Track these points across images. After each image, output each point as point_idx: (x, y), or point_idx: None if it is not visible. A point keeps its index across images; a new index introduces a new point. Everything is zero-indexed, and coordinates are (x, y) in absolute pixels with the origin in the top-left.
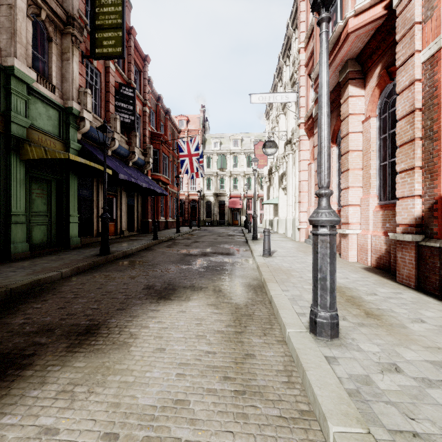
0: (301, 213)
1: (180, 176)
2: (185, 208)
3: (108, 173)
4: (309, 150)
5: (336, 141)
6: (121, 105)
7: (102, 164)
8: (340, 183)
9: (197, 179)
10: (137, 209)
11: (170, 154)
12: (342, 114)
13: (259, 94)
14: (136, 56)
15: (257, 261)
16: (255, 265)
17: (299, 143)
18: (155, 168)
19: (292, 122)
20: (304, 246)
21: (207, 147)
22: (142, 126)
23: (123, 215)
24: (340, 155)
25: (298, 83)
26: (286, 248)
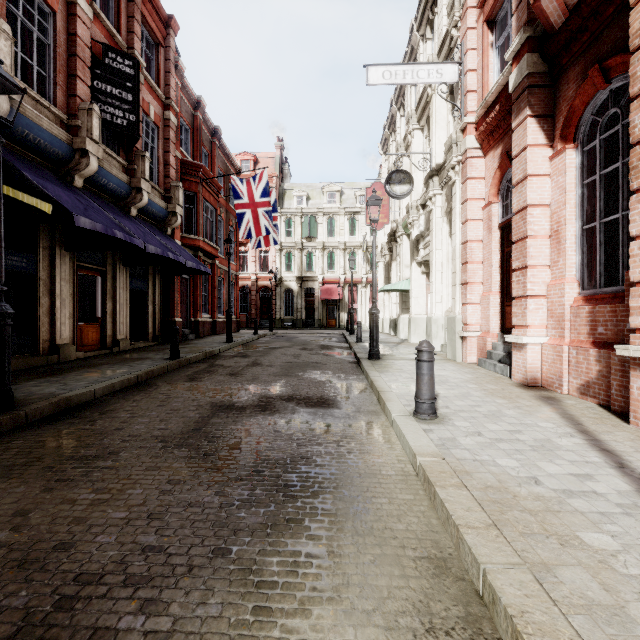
0: (469, 305)
1: (243, 249)
2: (251, 299)
3: (44, 210)
4: (484, 179)
5: (575, 135)
6: (107, 89)
7: (36, 193)
8: (585, 233)
9: (271, 255)
10: (154, 299)
11: (221, 206)
12: (636, 30)
13: (383, 65)
14: (148, 13)
15: (411, 445)
16: (404, 452)
17: (464, 166)
18: (189, 226)
19: (441, 135)
20: (486, 376)
21: (287, 204)
22: (162, 145)
23: (120, 311)
24: (585, 168)
25: (462, 44)
26: (456, 385)
